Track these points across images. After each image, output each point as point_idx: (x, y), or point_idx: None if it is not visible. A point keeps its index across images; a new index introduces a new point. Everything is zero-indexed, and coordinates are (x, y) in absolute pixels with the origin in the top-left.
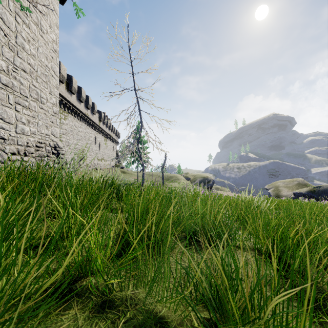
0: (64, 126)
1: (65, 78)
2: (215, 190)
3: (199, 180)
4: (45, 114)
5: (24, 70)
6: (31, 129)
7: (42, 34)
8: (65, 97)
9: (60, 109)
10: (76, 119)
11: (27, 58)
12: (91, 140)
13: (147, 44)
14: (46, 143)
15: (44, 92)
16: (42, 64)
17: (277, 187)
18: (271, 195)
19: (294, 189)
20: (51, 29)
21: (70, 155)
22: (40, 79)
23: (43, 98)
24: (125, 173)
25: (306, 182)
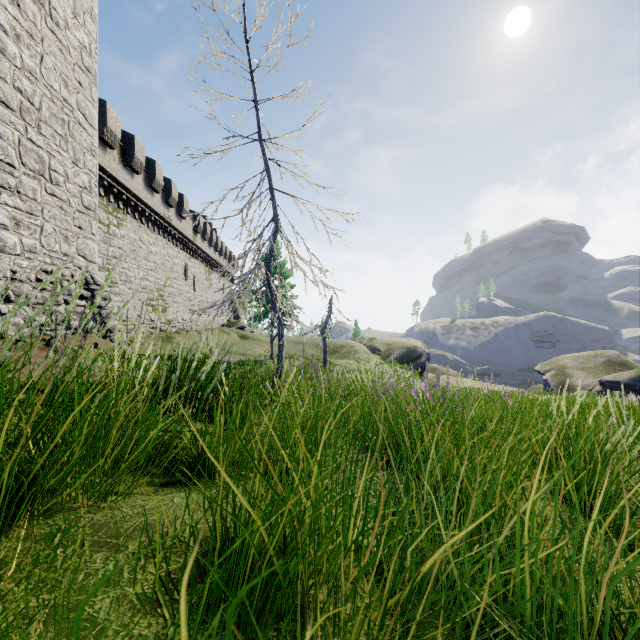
0: (117, 241)
1: (117, 138)
2: (431, 375)
3: (398, 353)
4: (63, 208)
5: (6, 104)
6: (23, 240)
7: (55, 26)
8: (118, 179)
9: (107, 205)
10: (143, 226)
11: (14, 75)
12: (178, 271)
13: (291, 22)
14: (65, 274)
15: (59, 159)
16: (55, 96)
17: (561, 368)
18: (550, 384)
19: (600, 373)
20: (77, 20)
21: (132, 302)
22: (49, 129)
23: (57, 171)
24: (247, 339)
25: (625, 359)
